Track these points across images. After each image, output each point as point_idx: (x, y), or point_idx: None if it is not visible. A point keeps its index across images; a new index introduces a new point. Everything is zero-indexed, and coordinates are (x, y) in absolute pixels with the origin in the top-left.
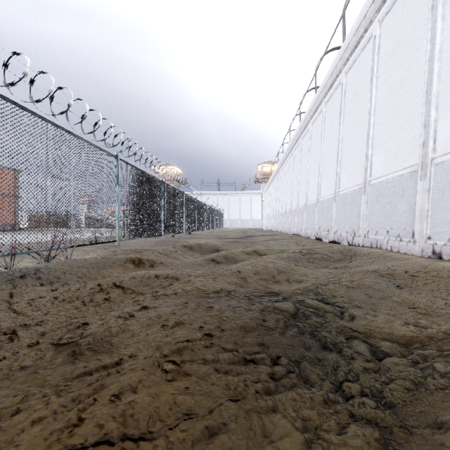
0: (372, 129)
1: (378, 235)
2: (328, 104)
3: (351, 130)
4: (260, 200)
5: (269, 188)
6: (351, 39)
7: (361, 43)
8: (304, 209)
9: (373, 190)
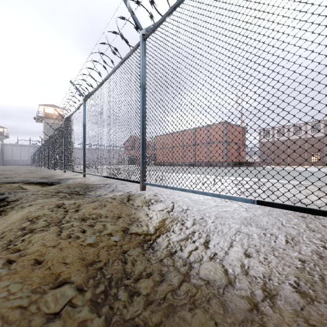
0: None
1: None
2: None
3: None
4: None
5: None
6: None
7: None
8: None
9: None
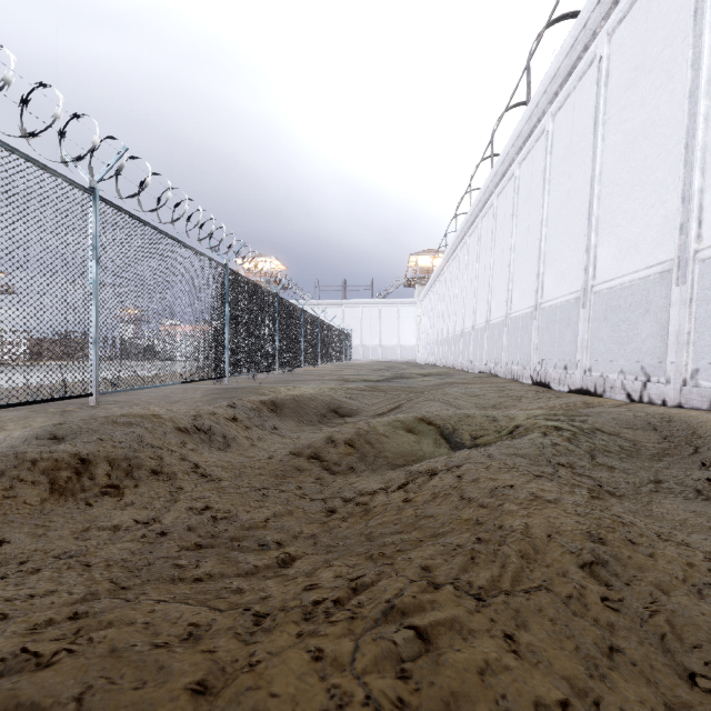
0: (702, 128)
1: None
2: (558, 115)
3: (629, 149)
4: (414, 315)
5: (430, 294)
6: None
7: None
8: (503, 327)
9: (710, 271)
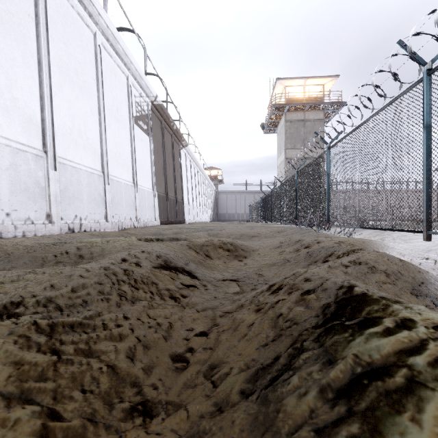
0: None
1: None
2: None
3: None
4: None
5: None
6: None
7: None
8: None
9: None
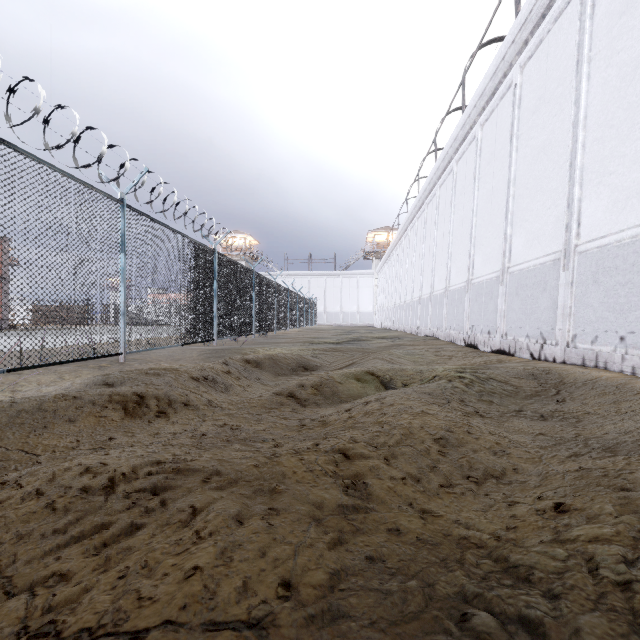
0: (580, 153)
1: (599, 343)
2: (486, 125)
3: (534, 161)
4: (371, 284)
5: (385, 267)
6: (534, 4)
7: (553, 8)
8: (443, 298)
9: (584, 261)
